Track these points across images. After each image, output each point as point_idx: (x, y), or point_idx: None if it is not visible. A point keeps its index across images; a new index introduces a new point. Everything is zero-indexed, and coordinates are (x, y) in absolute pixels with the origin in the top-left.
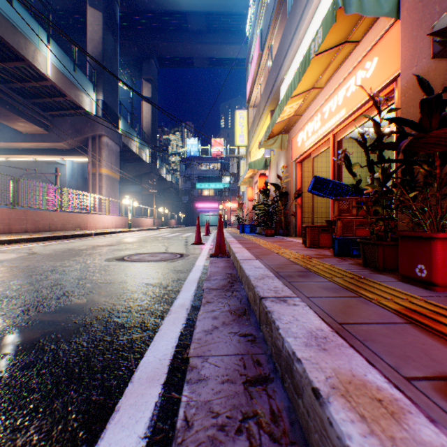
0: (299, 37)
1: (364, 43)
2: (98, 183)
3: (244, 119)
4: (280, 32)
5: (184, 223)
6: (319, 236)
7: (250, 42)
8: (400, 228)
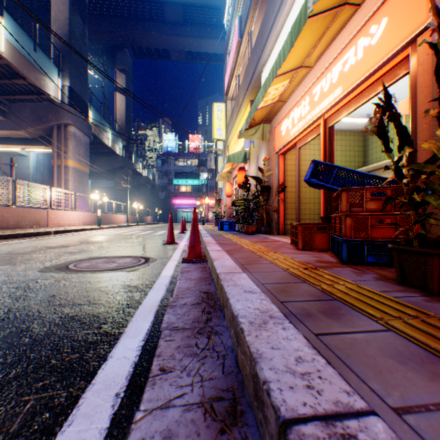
0: (285, 13)
1: (367, 5)
2: (64, 176)
3: (222, 112)
4: (260, 17)
5: (161, 220)
6: (314, 236)
7: (228, 32)
8: (431, 227)
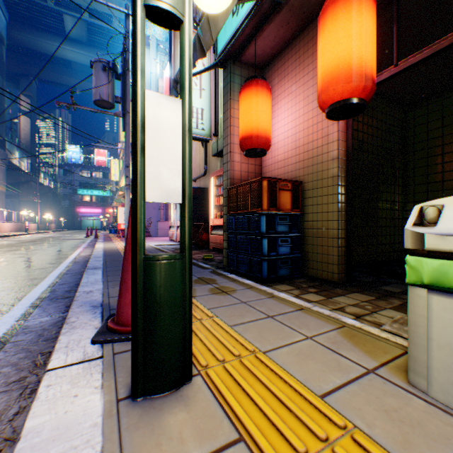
0: None
1: None
2: None
3: (117, 165)
4: None
5: (65, 227)
6: None
7: None
8: None
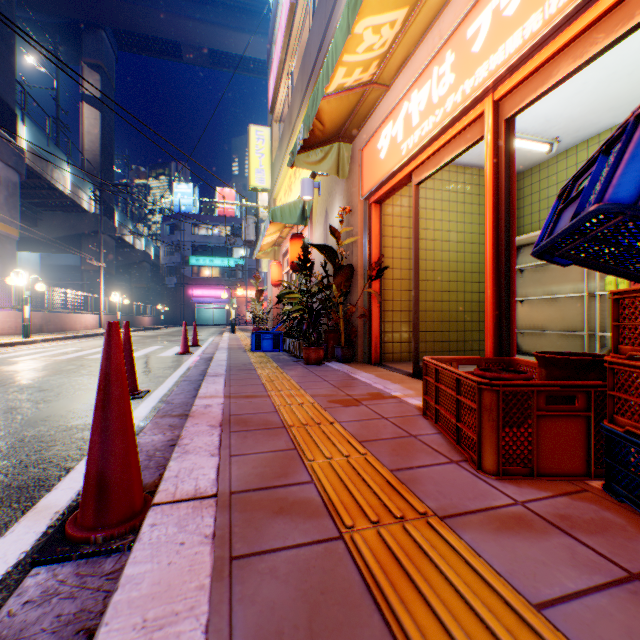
0: None
1: None
2: None
3: (264, 143)
4: None
5: (170, 322)
6: (539, 426)
7: (275, 2)
8: None
